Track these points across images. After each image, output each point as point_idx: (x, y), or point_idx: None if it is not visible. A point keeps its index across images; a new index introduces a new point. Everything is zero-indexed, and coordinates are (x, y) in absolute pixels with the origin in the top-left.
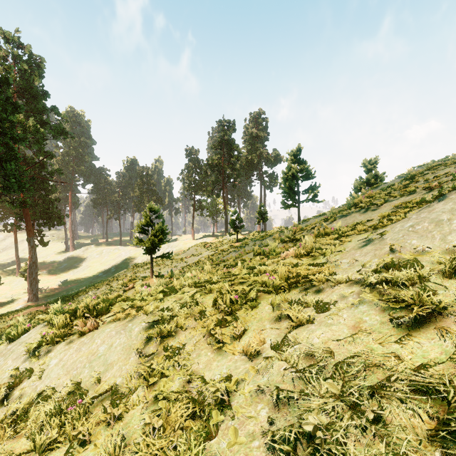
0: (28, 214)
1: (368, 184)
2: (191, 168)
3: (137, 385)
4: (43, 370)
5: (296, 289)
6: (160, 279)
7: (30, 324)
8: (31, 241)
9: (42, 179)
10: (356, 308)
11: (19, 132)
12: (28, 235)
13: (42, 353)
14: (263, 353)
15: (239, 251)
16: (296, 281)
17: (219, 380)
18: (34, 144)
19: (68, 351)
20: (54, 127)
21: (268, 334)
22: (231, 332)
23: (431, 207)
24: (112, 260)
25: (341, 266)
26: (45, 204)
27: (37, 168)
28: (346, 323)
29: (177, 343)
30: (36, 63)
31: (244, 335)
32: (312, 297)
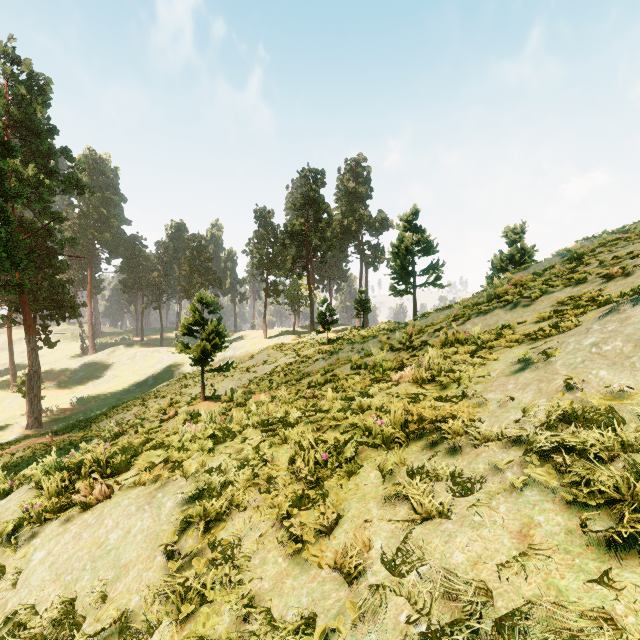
0: (26, 302)
1: (512, 261)
2: (262, 237)
3: (163, 616)
4: (21, 571)
5: (418, 443)
6: (215, 403)
7: (15, 480)
8: (31, 341)
9: (47, 253)
10: (520, 495)
11: (13, 185)
12: (27, 333)
13: (22, 539)
14: (368, 569)
15: (330, 358)
16: (417, 429)
17: (295, 627)
18: (36, 202)
19: (61, 537)
20: (65, 178)
21: (376, 529)
22: (317, 523)
23: (622, 314)
24: (149, 367)
25: (487, 406)
26: (53, 288)
27: (40, 236)
28: (506, 524)
29: (231, 535)
30: (39, 85)
31: (336, 526)
32: (444, 461)
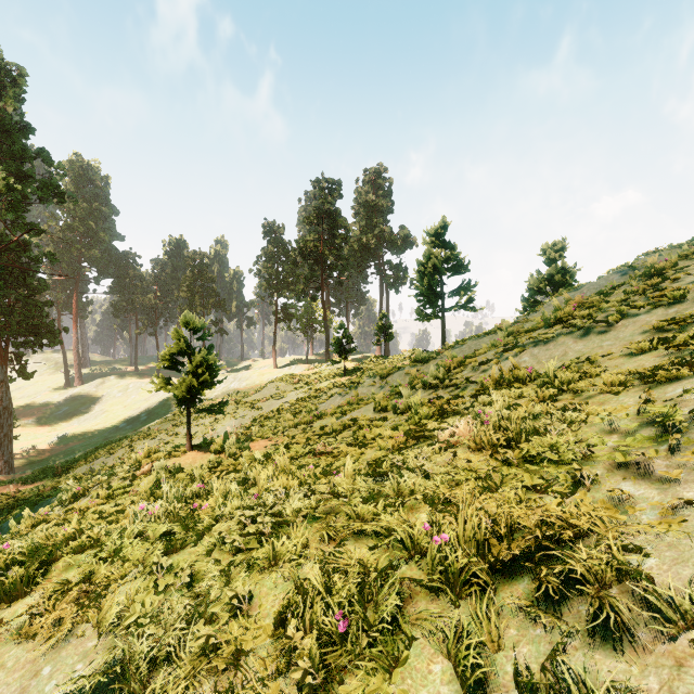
0: None
1: (551, 282)
2: (271, 254)
3: None
4: None
5: (515, 586)
6: (203, 455)
7: None
8: (1, 372)
9: (21, 270)
10: None
11: None
12: None
13: None
14: None
15: (348, 394)
16: (508, 557)
17: None
18: (5, 210)
19: None
20: (42, 184)
21: None
22: None
23: None
24: (143, 401)
25: (634, 514)
26: (28, 311)
27: (12, 251)
28: None
29: None
30: (11, 76)
31: None
32: (593, 661)
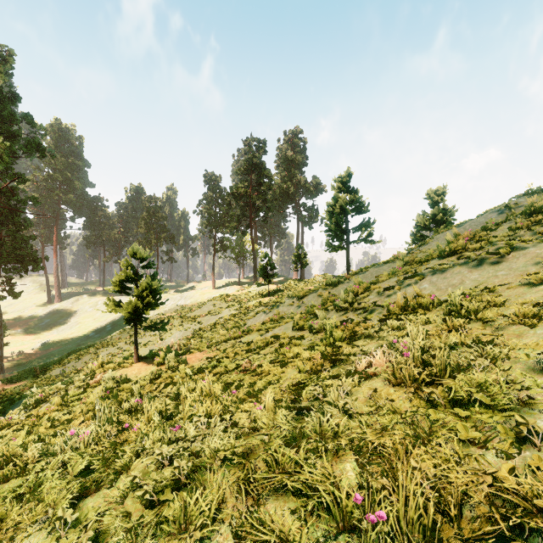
0: None
1: (434, 220)
2: (211, 198)
3: None
4: None
5: None
6: (147, 366)
7: None
8: None
9: (10, 210)
10: None
11: None
12: None
13: None
14: None
15: (271, 312)
16: None
17: None
18: None
19: None
20: (27, 142)
21: None
22: None
23: None
24: (109, 314)
25: None
26: (16, 243)
27: (3, 195)
28: None
29: None
30: (2, 55)
31: None
32: None
